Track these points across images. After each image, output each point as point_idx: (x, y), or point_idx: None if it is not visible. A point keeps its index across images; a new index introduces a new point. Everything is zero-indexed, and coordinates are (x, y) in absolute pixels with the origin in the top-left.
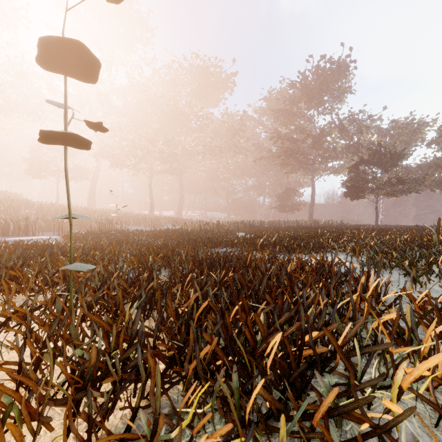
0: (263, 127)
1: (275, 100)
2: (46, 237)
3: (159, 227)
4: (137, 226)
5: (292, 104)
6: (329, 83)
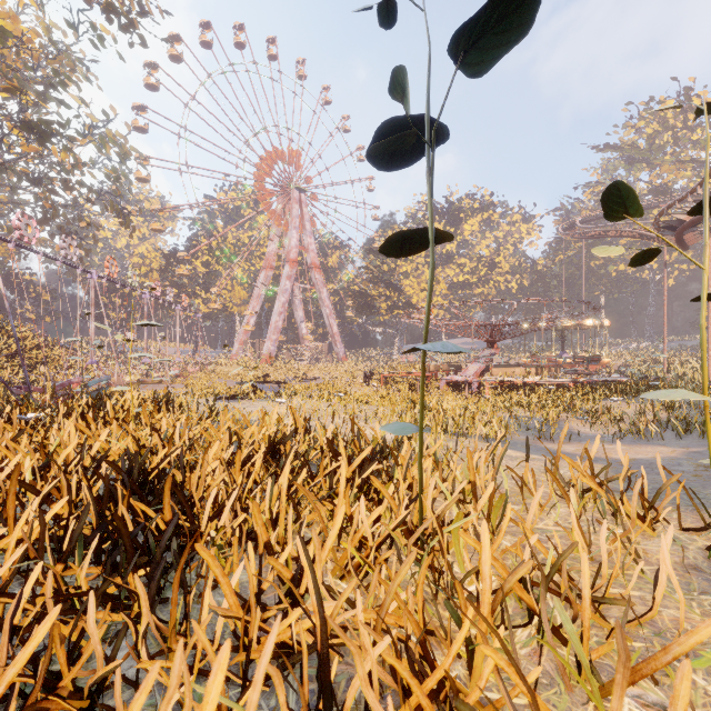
0: None
1: None
2: None
3: None
4: None
5: None
6: None
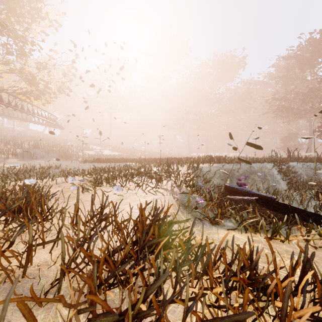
0: (272, 87)
1: (282, 65)
2: None
3: None
4: None
5: (287, 72)
6: (320, 49)
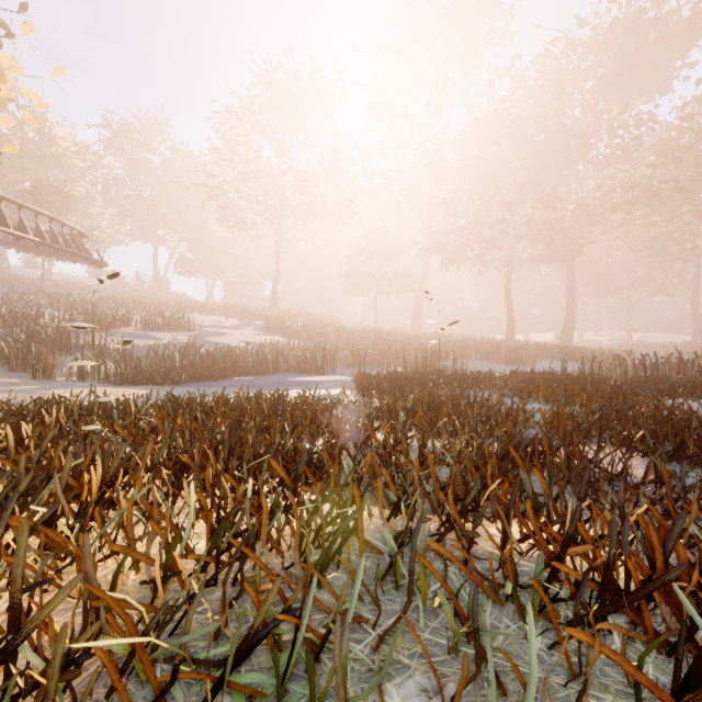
0: None
1: None
2: (342, 377)
3: (526, 364)
4: (482, 362)
5: None
6: None
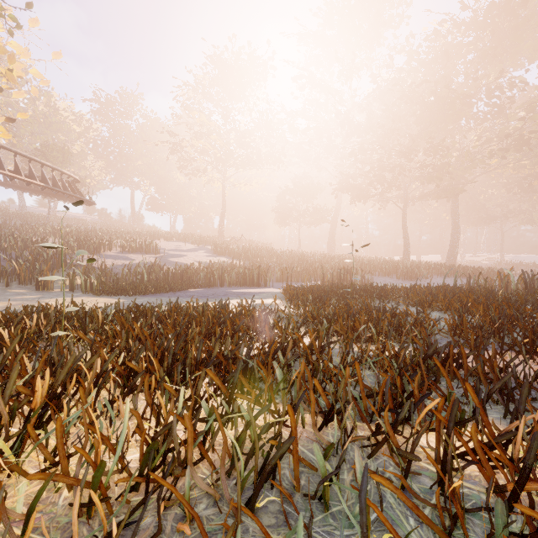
0: None
1: None
2: (273, 290)
3: (420, 279)
4: (384, 277)
5: None
6: None
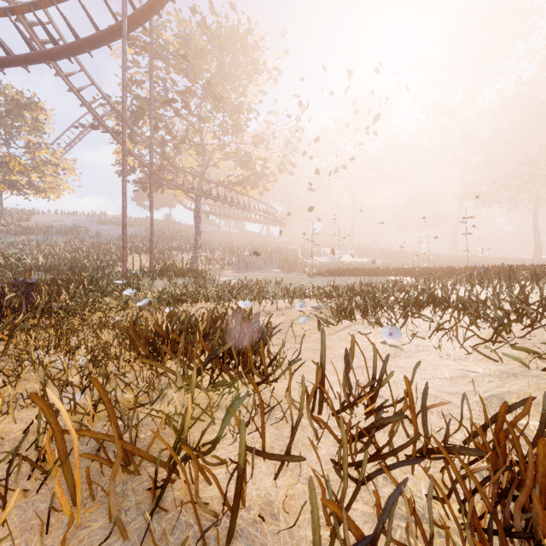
0: None
1: None
2: None
3: None
4: None
5: None
6: None
